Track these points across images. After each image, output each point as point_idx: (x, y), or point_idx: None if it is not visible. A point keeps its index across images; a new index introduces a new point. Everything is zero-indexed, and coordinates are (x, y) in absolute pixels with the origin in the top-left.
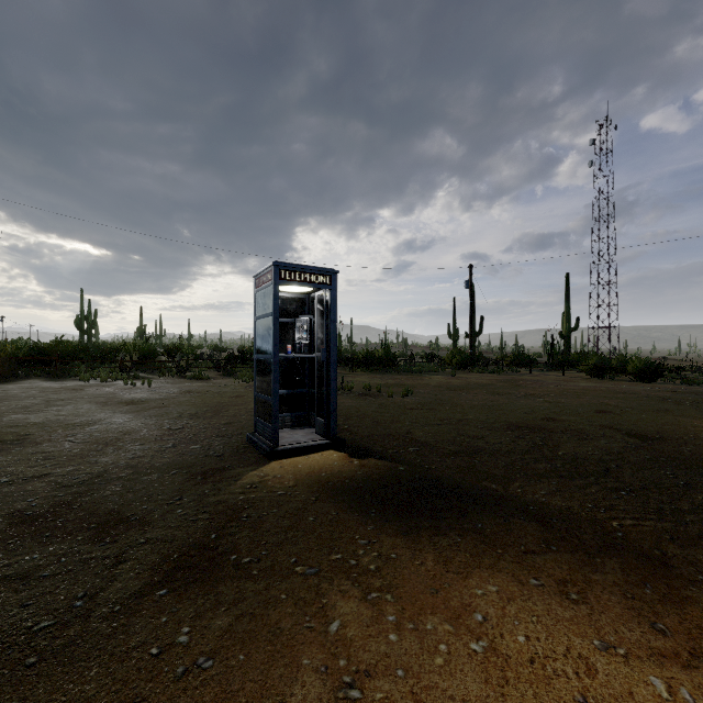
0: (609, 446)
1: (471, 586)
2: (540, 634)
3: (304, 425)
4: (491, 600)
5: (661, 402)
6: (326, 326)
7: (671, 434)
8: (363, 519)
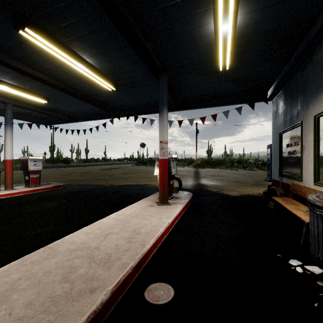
0: None
1: None
2: None
3: None
4: None
5: None
6: None
7: None
8: None
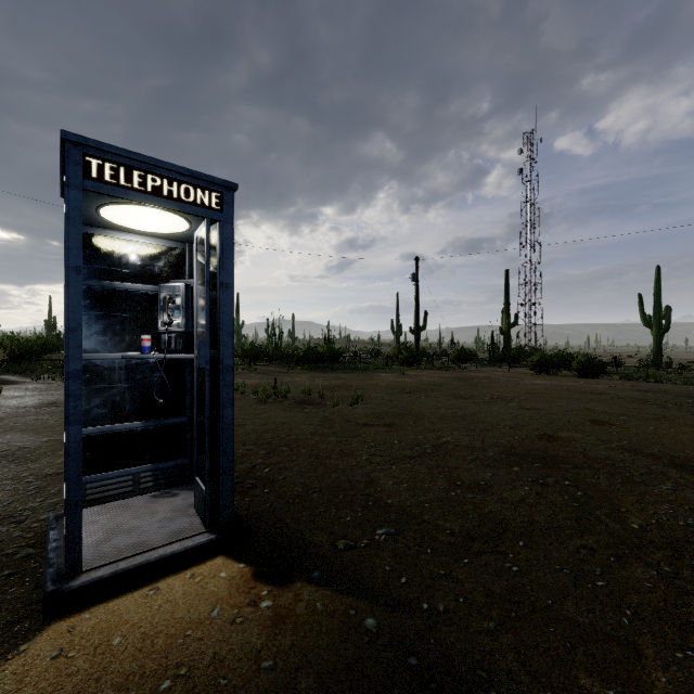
0: (686, 498)
1: None
2: None
3: (183, 483)
4: None
5: (644, 405)
6: (213, 297)
7: None
8: None
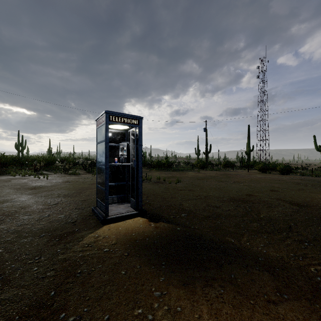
0: (284, 211)
1: None
2: None
3: (125, 201)
4: None
5: (298, 185)
6: (136, 148)
7: (311, 203)
8: (157, 270)
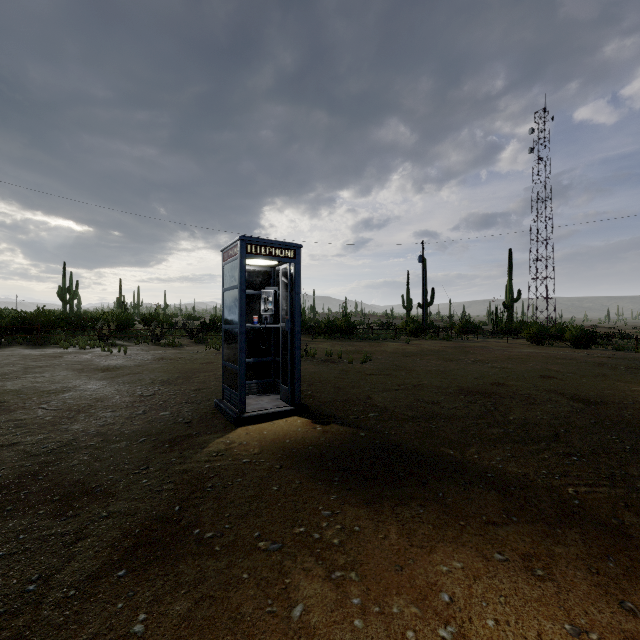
0: (556, 410)
1: (436, 562)
2: (510, 617)
3: (270, 392)
4: (457, 578)
5: (598, 367)
6: (291, 298)
7: (612, 398)
8: (326, 487)
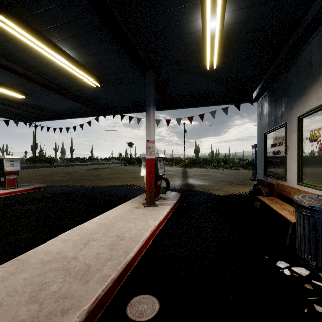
0: None
1: None
2: None
3: None
4: None
5: None
6: None
7: None
8: None
